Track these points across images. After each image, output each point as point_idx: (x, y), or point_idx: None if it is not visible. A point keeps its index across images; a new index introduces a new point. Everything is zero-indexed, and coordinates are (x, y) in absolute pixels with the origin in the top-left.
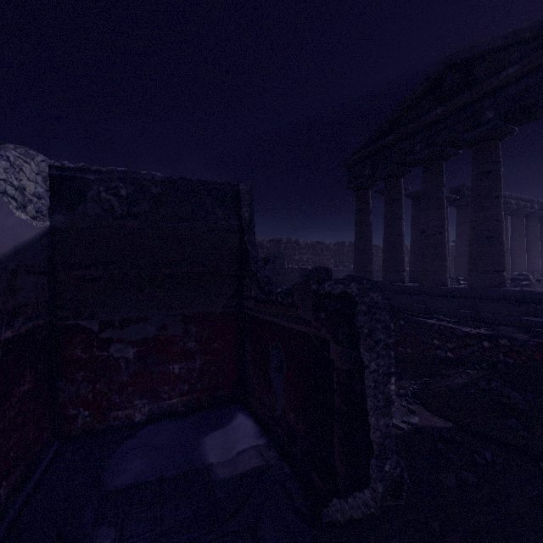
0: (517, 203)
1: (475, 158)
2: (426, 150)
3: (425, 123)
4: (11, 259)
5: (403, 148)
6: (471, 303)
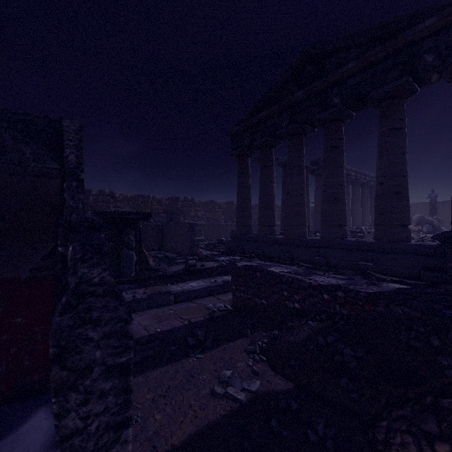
0: (356, 175)
1: (326, 134)
2: (290, 126)
3: (290, 103)
4: None
5: (274, 123)
6: (323, 251)
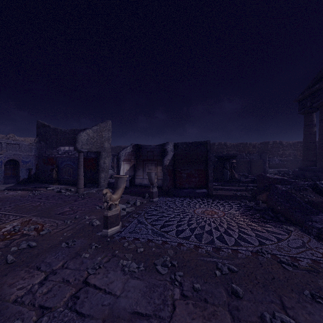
0: None
1: None
2: None
3: None
4: (171, 159)
5: None
6: None
